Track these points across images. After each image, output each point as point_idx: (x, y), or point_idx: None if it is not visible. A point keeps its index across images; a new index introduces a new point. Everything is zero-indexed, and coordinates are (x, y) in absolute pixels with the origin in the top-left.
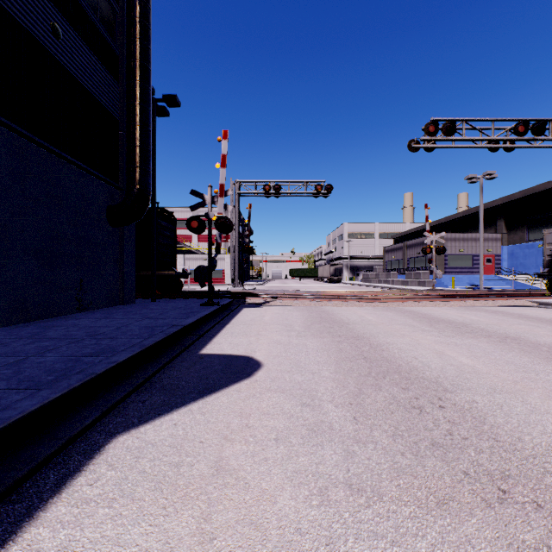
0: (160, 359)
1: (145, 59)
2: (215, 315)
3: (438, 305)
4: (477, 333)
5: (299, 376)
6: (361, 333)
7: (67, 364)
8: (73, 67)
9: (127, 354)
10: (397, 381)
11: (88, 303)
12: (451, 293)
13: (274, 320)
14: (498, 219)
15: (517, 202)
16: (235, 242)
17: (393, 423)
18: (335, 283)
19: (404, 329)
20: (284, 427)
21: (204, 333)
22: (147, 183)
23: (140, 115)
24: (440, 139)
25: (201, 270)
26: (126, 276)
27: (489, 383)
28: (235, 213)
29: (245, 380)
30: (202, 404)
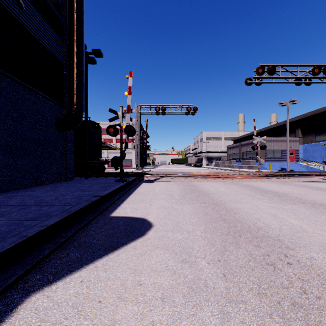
0: (82, 221)
1: (80, 26)
2: (124, 188)
3: (264, 181)
4: (294, 200)
5: (179, 235)
6: (219, 200)
7: (10, 227)
8: (32, 29)
9: (56, 219)
10: (250, 239)
11: (43, 180)
12: (270, 173)
13: (161, 191)
14: (297, 128)
15: (308, 118)
16: (137, 142)
17: (256, 281)
18: (198, 167)
19: (246, 198)
20: (168, 284)
21: (115, 200)
22: (81, 104)
23: (76, 61)
24: (265, 77)
25: (115, 159)
26: (68, 163)
27: (317, 241)
28: (138, 124)
29: (140, 238)
30: (106, 260)
